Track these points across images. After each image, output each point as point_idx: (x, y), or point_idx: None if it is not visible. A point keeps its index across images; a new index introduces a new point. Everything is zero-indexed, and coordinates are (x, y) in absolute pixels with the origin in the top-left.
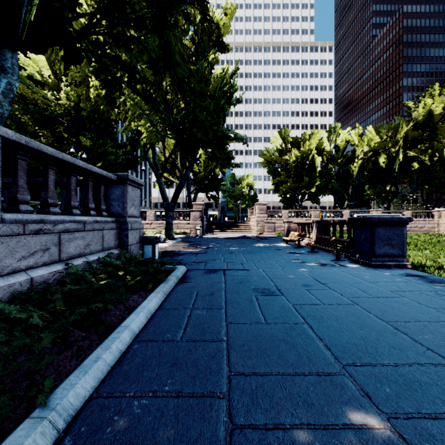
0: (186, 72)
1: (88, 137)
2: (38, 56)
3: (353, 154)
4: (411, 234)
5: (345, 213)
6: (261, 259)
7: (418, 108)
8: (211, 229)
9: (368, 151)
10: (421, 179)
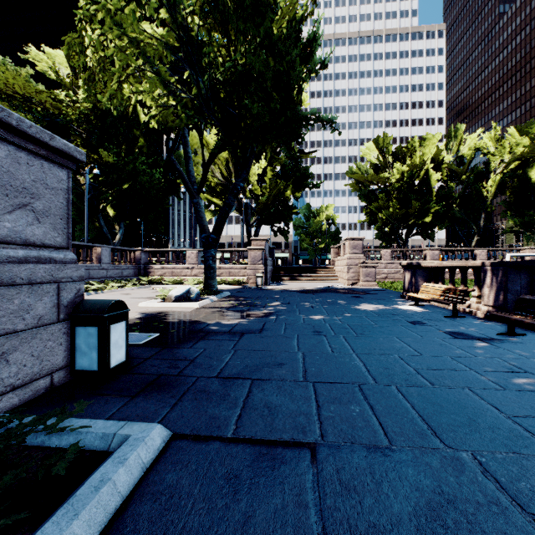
0: None
1: (113, 151)
2: (55, 51)
3: (486, 166)
4: None
5: (480, 252)
6: (405, 362)
7: None
8: (278, 277)
9: (512, 160)
10: None
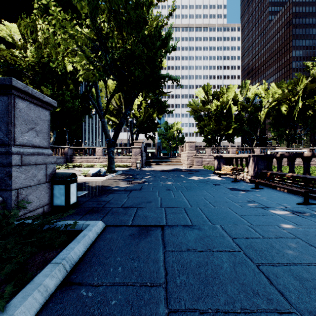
0: (121, 0)
1: (49, 88)
2: (11, 24)
3: (260, 104)
4: (311, 167)
5: (257, 150)
6: (206, 200)
7: (313, 67)
8: (149, 163)
9: (273, 101)
10: (314, 123)
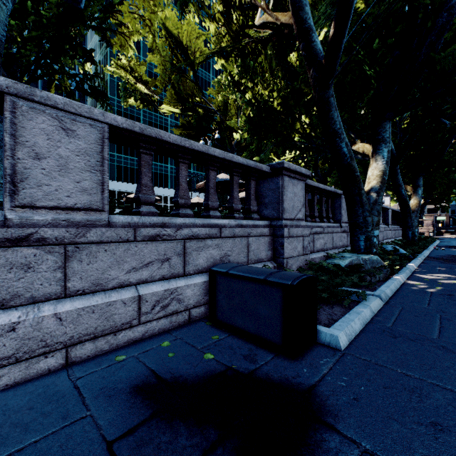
0: None
1: None
2: None
3: None
4: None
5: None
6: None
7: None
8: (440, 233)
9: None
10: None
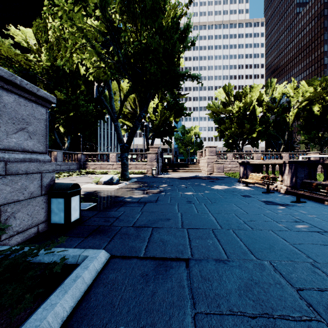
0: None
1: (63, 92)
2: (26, 29)
3: (289, 104)
4: None
5: (285, 155)
6: (238, 217)
7: None
8: (165, 169)
9: (303, 101)
10: None
